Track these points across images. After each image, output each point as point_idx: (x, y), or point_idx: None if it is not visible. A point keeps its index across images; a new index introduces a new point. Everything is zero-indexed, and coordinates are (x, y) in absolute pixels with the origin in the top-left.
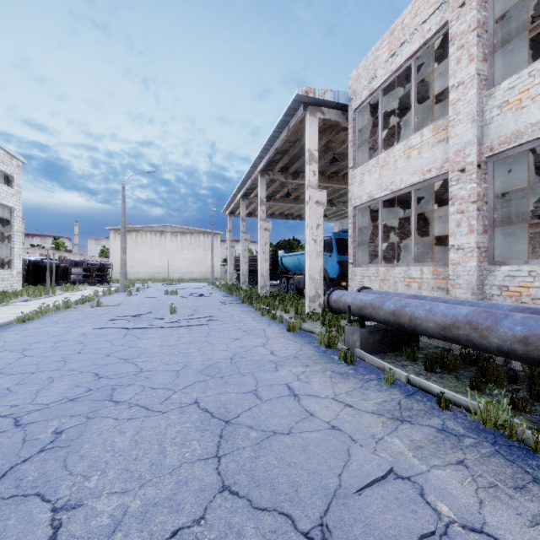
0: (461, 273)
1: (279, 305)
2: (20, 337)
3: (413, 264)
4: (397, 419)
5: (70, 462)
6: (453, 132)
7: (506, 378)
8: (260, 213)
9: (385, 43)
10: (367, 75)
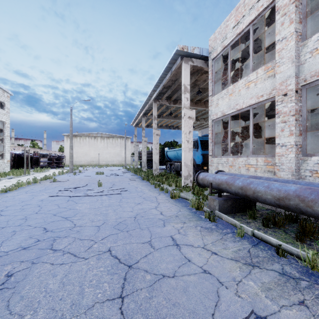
0: (284, 162)
1: (165, 181)
2: (1, 202)
3: (251, 156)
4: (250, 265)
5: (12, 302)
6: (279, 70)
7: (318, 232)
8: (153, 125)
9: (232, 16)
10: (221, 37)
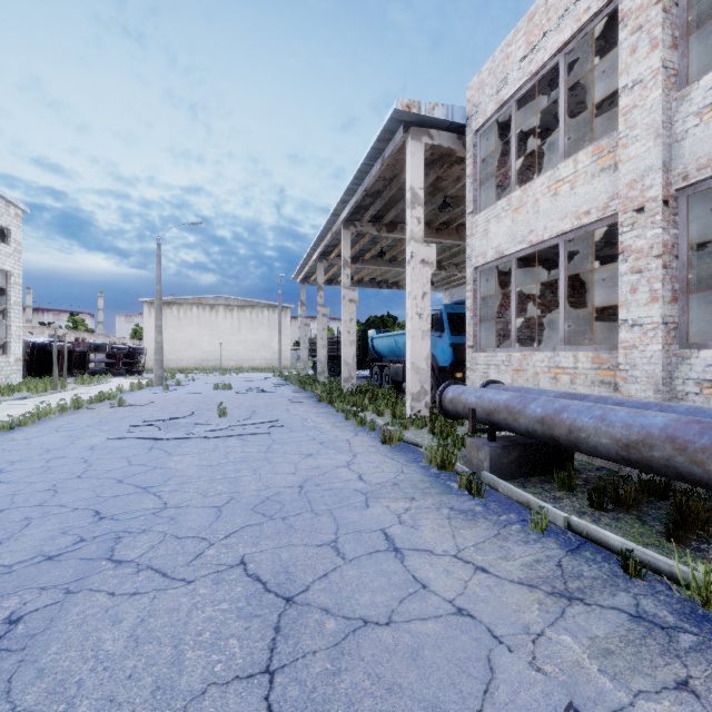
0: (639, 361)
1: (370, 405)
2: (0, 451)
3: (563, 348)
4: (562, 596)
5: (18, 684)
6: (625, 155)
7: None
8: (343, 279)
9: (520, 34)
10: (494, 81)
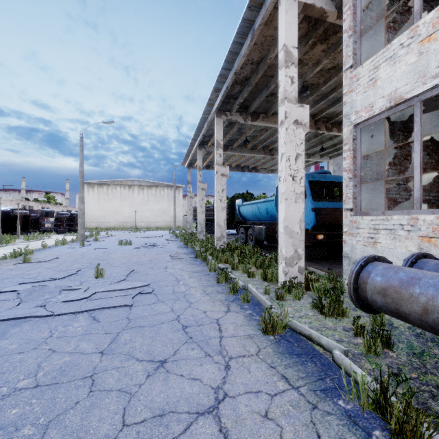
0: None
1: (240, 264)
2: None
3: None
4: None
5: None
6: None
7: None
8: (216, 157)
9: None
10: None
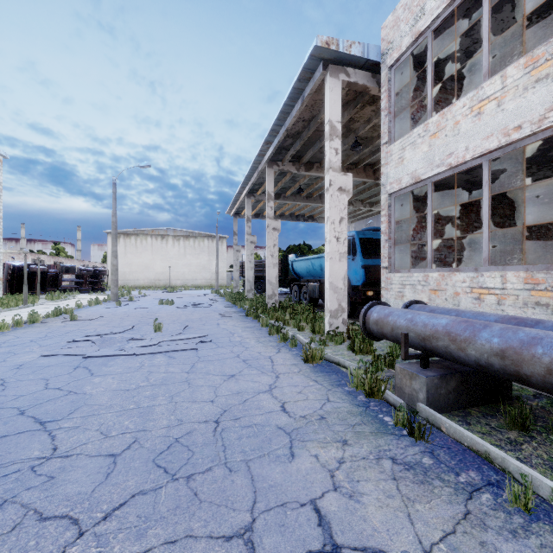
0: None
1: (291, 320)
2: None
3: (486, 268)
4: None
5: None
6: None
7: None
8: (267, 210)
9: None
10: (409, 16)
